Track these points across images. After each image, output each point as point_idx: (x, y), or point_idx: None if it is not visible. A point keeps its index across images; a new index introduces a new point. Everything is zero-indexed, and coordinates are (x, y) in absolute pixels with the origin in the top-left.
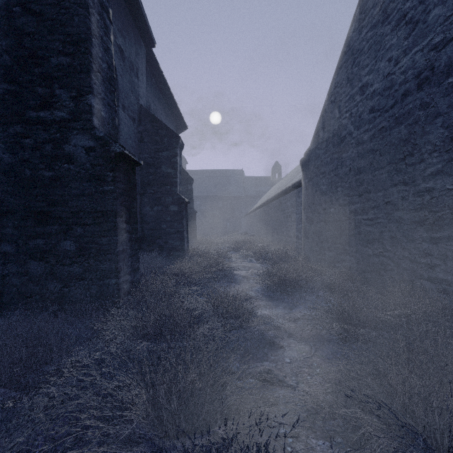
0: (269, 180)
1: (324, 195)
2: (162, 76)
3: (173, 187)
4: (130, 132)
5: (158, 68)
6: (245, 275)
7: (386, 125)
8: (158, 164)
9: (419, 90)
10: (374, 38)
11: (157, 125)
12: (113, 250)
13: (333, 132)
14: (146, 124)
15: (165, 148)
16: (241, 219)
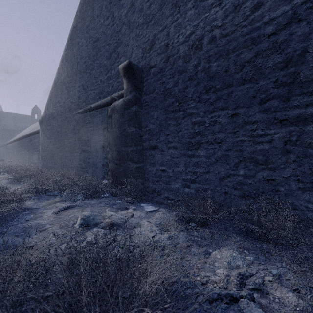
0: (29, 119)
1: (48, 139)
2: None
3: None
4: None
5: None
6: None
7: (64, 119)
8: None
9: (69, 112)
10: (61, 86)
11: None
12: None
13: (51, 113)
14: None
15: None
16: None
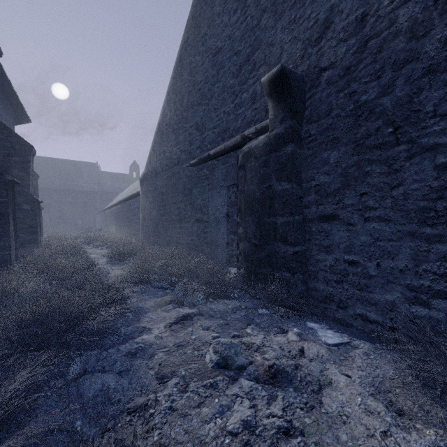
0: (127, 178)
1: (150, 203)
2: (5, 76)
3: (26, 189)
4: None
5: (1, 69)
6: (96, 256)
7: (170, 175)
8: (8, 167)
9: (178, 165)
10: (167, 130)
11: (7, 133)
12: (7, 235)
13: (154, 168)
14: None
15: (17, 154)
16: (96, 215)
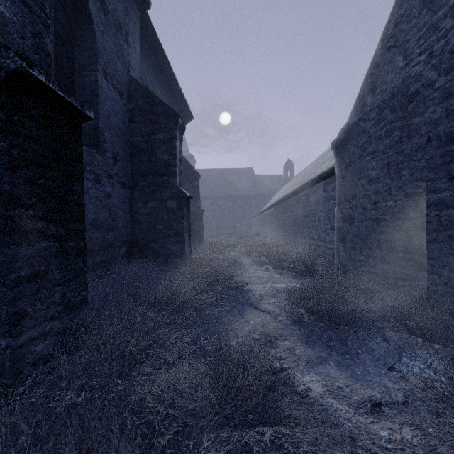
0: (280, 179)
1: (374, 182)
2: (161, 51)
3: (171, 178)
4: (116, 107)
5: (156, 40)
6: (262, 292)
7: None
8: (152, 150)
9: None
10: None
11: (151, 101)
12: (2, 278)
13: (391, 91)
14: (137, 100)
15: (161, 130)
16: (252, 219)
